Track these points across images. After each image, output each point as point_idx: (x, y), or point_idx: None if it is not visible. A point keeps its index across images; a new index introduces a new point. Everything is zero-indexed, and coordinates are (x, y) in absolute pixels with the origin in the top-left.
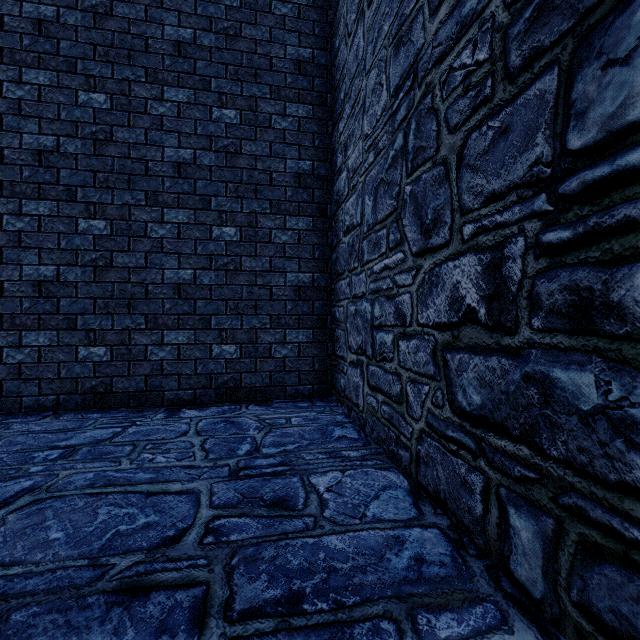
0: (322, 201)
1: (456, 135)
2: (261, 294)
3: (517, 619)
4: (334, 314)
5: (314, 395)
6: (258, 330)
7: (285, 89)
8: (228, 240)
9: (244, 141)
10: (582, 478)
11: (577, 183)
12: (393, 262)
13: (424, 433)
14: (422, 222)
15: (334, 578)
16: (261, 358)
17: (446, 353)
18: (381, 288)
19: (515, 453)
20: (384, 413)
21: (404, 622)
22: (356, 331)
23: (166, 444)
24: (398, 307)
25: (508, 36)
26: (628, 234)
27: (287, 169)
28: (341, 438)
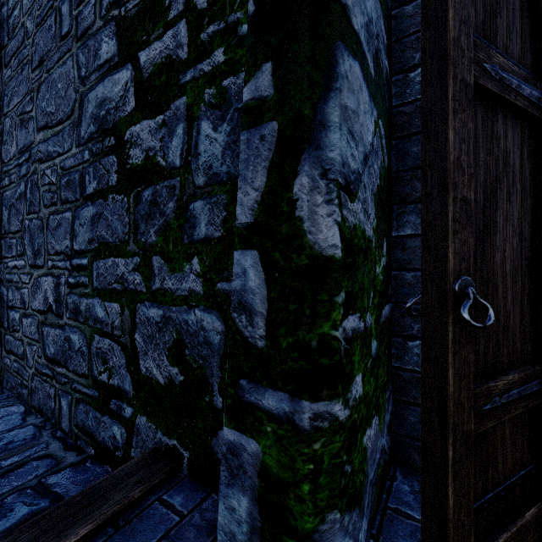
0: None
1: (46, 210)
2: None
3: (54, 444)
4: None
5: None
6: None
7: None
8: None
9: None
10: (76, 376)
11: (75, 262)
12: (20, 265)
13: (34, 374)
14: (33, 248)
15: None
16: None
17: (43, 327)
18: (13, 280)
19: (63, 373)
20: (15, 368)
21: None
22: None
23: None
24: (22, 296)
25: (61, 182)
26: (83, 287)
27: None
28: None
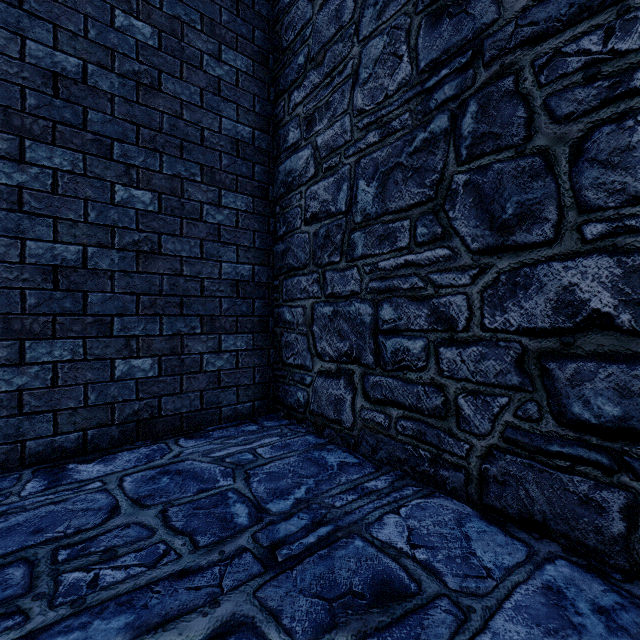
0: (263, 180)
1: (569, 125)
2: (189, 288)
3: None
4: (280, 315)
5: (255, 414)
6: (184, 336)
7: (220, 27)
8: (140, 208)
9: (164, 75)
10: None
11: None
12: (426, 258)
13: (498, 450)
14: (493, 216)
15: None
16: (189, 374)
17: (547, 361)
18: (397, 287)
19: None
20: (405, 429)
21: None
22: (336, 336)
23: (96, 540)
24: (438, 309)
25: None
26: None
27: (223, 130)
28: (343, 466)
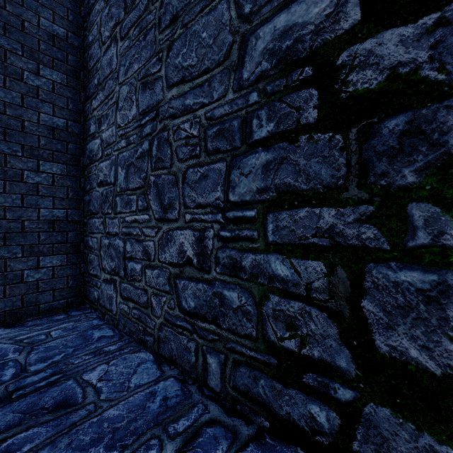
0: (76, 153)
1: (182, 164)
2: (11, 227)
3: (211, 405)
4: (87, 242)
5: (68, 307)
6: (7, 259)
7: (39, 53)
8: None
9: None
10: (234, 335)
11: (232, 215)
12: (141, 219)
13: (163, 324)
14: (162, 202)
15: (118, 434)
16: (11, 284)
17: (176, 279)
18: (132, 233)
19: (210, 329)
20: (134, 315)
21: (162, 435)
22: (110, 258)
23: None
24: (145, 248)
25: (207, 133)
26: (247, 241)
27: (41, 121)
28: (101, 338)
